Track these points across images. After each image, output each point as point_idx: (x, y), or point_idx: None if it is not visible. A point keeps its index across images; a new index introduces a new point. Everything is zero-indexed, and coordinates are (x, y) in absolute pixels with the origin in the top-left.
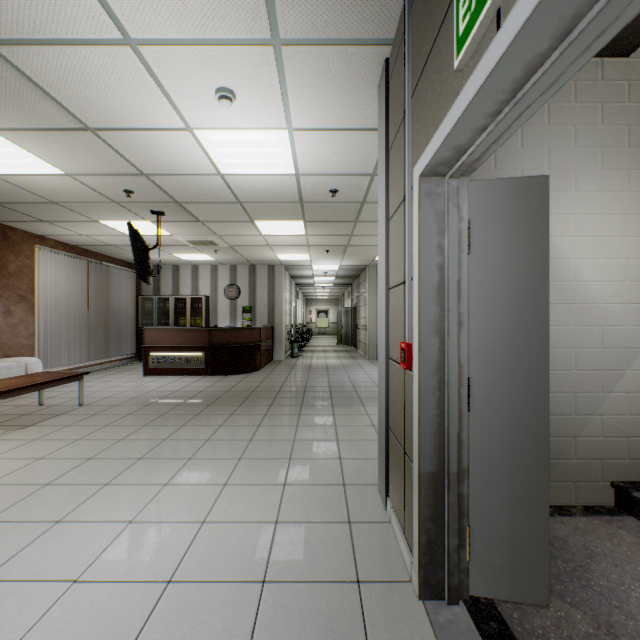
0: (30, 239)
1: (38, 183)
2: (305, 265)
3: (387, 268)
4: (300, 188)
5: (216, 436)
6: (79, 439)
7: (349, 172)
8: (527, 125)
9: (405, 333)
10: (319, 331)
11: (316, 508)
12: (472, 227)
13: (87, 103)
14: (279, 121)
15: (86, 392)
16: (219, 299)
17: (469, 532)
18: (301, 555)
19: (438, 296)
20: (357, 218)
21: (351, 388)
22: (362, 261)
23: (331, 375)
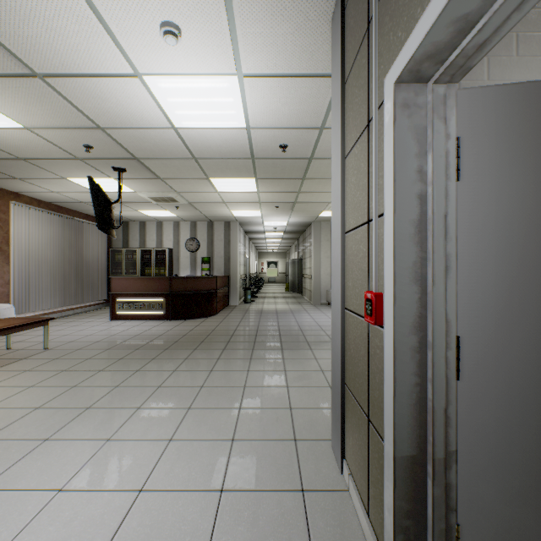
0: (5, 195)
1: (0, 138)
2: (257, 221)
3: (343, 210)
4: (251, 143)
5: (168, 382)
6: (33, 385)
7: (298, 125)
8: (494, 56)
9: (369, 281)
10: (270, 280)
11: (266, 471)
12: (461, 147)
13: (28, 42)
14: (228, 65)
15: (54, 336)
16: (181, 251)
17: (458, 532)
18: (247, 540)
19: (418, 234)
20: (304, 175)
21: (299, 332)
22: (308, 217)
23: (280, 319)
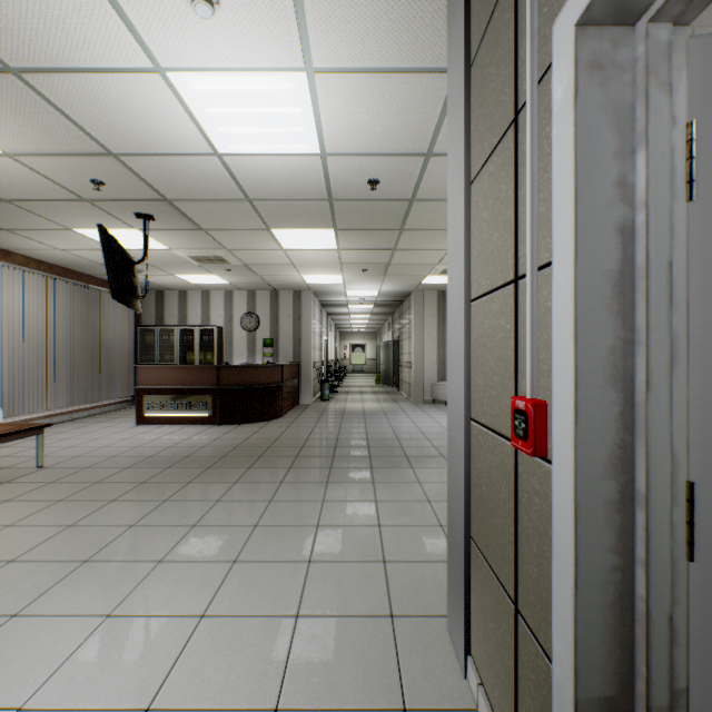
0: None
1: None
2: (338, 290)
3: (467, 265)
4: (328, 177)
5: (207, 519)
6: (11, 524)
7: (395, 150)
8: (701, 26)
9: (518, 378)
10: (355, 369)
11: (346, 673)
12: (694, 141)
13: None
14: (292, 54)
15: (55, 448)
16: (234, 331)
17: None
18: None
19: (619, 297)
20: (403, 224)
21: (395, 442)
22: (406, 285)
23: (369, 424)
